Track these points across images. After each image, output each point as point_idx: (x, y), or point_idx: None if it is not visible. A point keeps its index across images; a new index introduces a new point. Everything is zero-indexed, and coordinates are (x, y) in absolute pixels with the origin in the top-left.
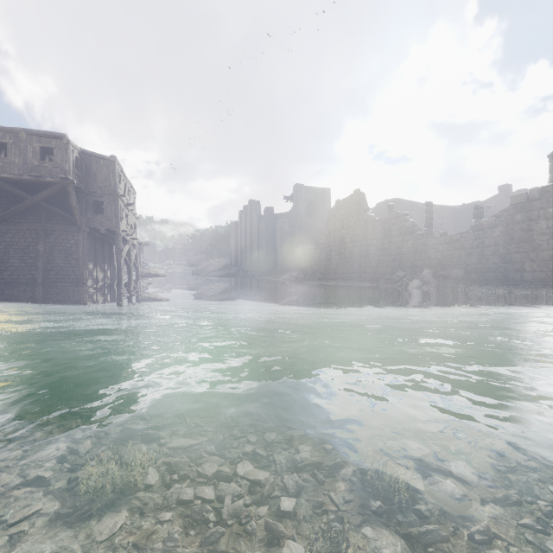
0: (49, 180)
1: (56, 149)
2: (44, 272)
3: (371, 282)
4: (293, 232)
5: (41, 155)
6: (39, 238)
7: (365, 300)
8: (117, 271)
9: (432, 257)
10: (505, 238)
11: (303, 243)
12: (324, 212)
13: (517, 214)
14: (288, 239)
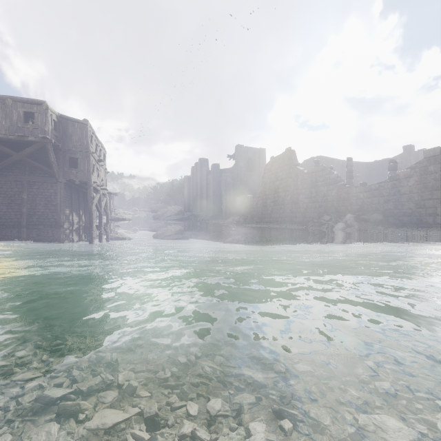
0: (31, 139)
1: (37, 113)
2: (28, 216)
3: (300, 224)
4: (235, 183)
5: (24, 119)
6: (23, 188)
7: (297, 240)
8: (89, 216)
9: (354, 203)
10: (419, 187)
11: (243, 193)
12: (260, 167)
13: (430, 166)
14: (231, 190)
